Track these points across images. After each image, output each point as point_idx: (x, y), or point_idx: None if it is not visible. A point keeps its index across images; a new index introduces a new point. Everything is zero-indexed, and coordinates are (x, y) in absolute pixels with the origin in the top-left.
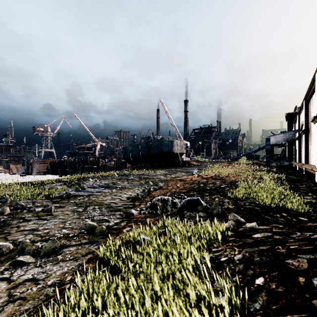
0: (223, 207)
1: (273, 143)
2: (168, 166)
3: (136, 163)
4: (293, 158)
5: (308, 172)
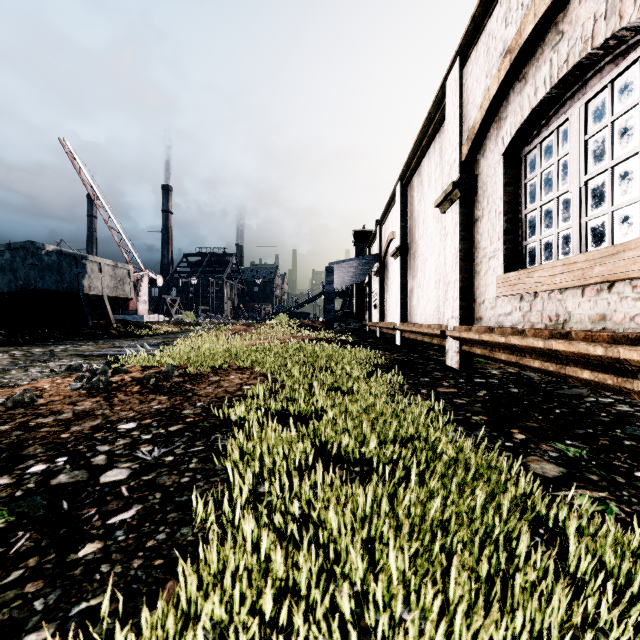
0: None
1: (335, 285)
2: (57, 338)
3: None
4: (368, 315)
5: (406, 341)
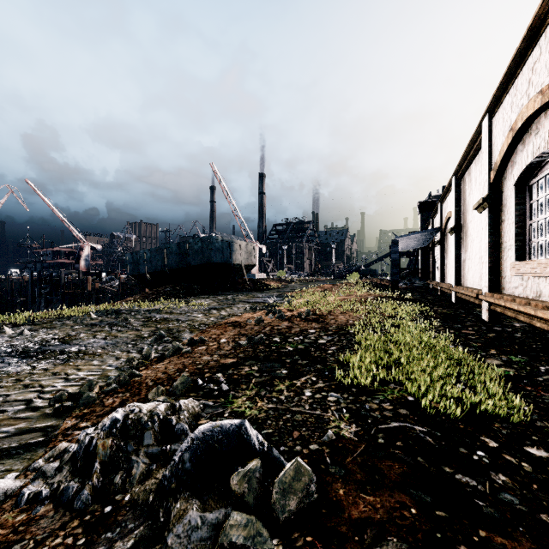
0: (324, 438)
1: (401, 250)
2: (222, 291)
3: (159, 285)
4: (431, 275)
5: (460, 300)
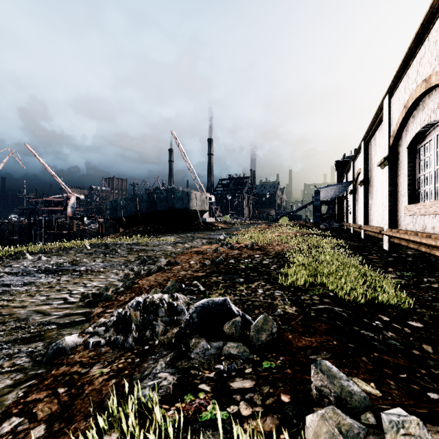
0: (275, 313)
1: (321, 199)
2: (182, 230)
3: (132, 226)
4: (345, 218)
5: (368, 236)
